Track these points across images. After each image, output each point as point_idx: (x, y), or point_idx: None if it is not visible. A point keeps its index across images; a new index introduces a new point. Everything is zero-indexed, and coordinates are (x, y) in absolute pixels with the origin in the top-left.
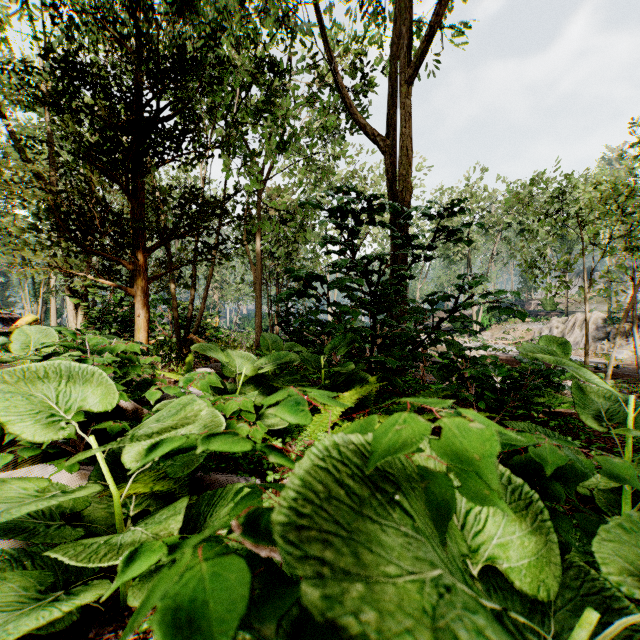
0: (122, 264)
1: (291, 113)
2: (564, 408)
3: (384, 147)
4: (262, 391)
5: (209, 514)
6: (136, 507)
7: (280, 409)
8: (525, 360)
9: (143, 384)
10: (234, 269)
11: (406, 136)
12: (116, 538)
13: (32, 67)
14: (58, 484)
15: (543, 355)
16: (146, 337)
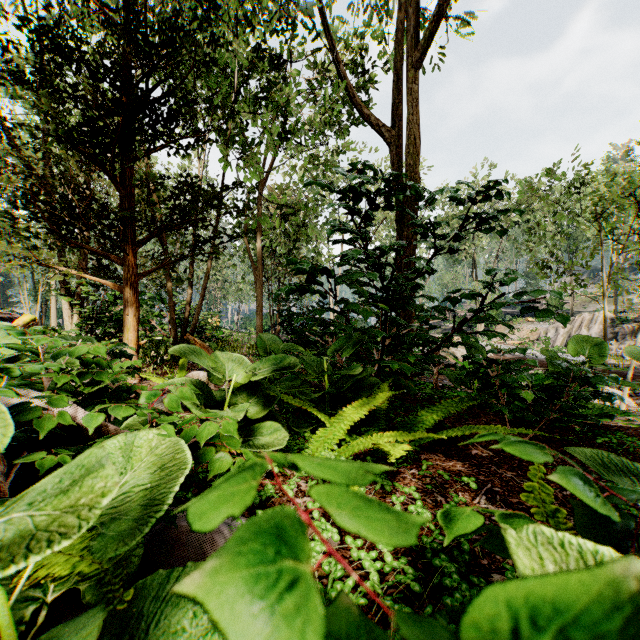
0: (110, 259)
1: (292, 99)
2: (608, 420)
3: (390, 137)
4: (256, 401)
5: (154, 618)
6: (60, 586)
7: (222, 571)
8: (565, 365)
9: (118, 392)
10: (235, 268)
11: (415, 123)
12: None
13: (8, 42)
14: None
15: None
16: (136, 337)
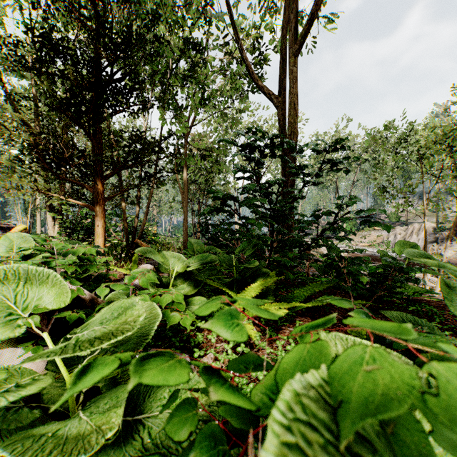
0: (85, 188)
1: (209, 77)
2: (418, 296)
3: (277, 102)
4: (189, 283)
5: (147, 394)
6: None
7: (215, 323)
8: (389, 260)
9: (99, 278)
10: (168, 192)
11: (294, 94)
12: (63, 427)
13: (18, 42)
14: (22, 367)
15: (423, 260)
16: (103, 241)
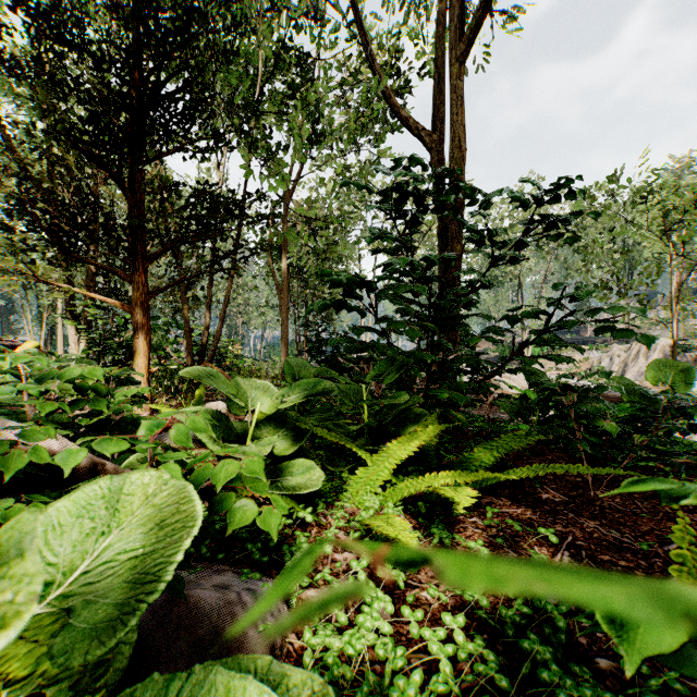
0: (117, 275)
1: (322, 97)
2: None
3: (432, 141)
4: (284, 435)
5: None
6: (19, 688)
7: None
8: (652, 392)
9: (121, 424)
10: (258, 290)
11: (460, 123)
12: None
13: (0, 26)
14: None
15: None
16: (146, 364)
